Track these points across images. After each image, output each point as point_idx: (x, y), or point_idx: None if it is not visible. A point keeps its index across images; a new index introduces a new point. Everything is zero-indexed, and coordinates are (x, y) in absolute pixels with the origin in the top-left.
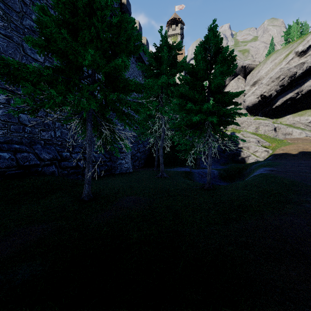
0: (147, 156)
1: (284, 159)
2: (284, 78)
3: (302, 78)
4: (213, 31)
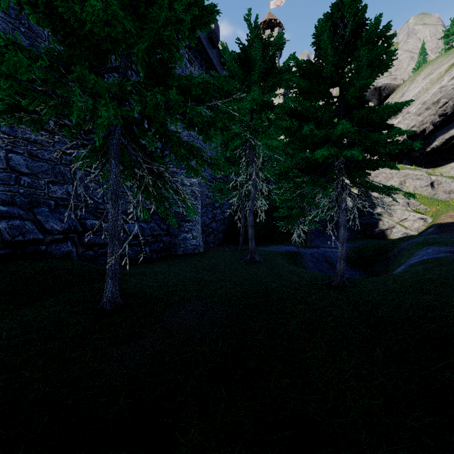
0: (228, 227)
1: None
2: (446, 103)
3: None
4: None
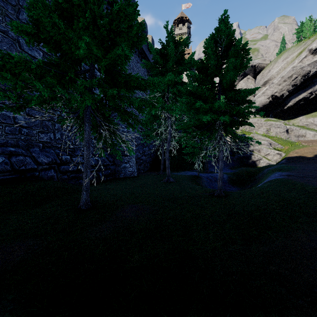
0: (153, 159)
1: (298, 163)
2: (296, 78)
3: (315, 77)
4: (224, 23)
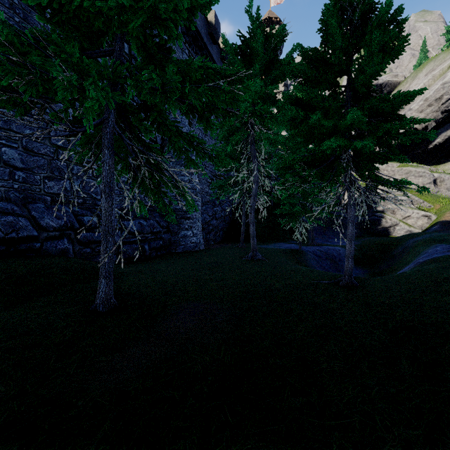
0: (229, 224)
1: None
2: (449, 100)
3: None
4: None
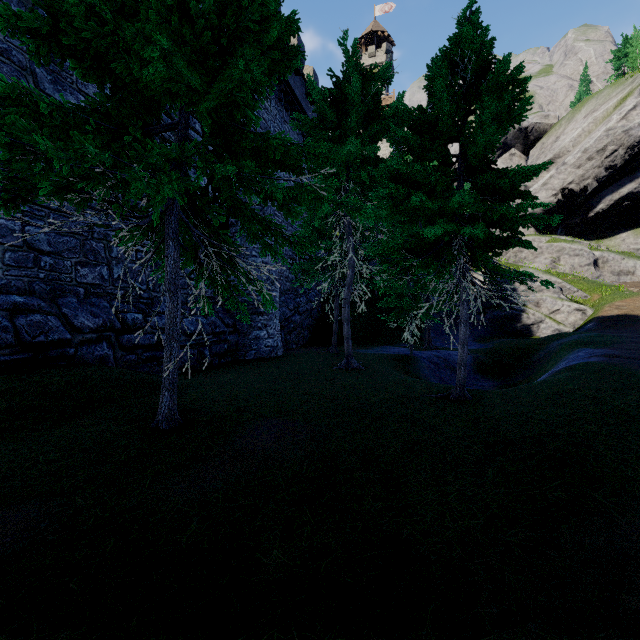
0: (317, 321)
1: (624, 329)
2: (615, 152)
3: None
4: (471, 25)
